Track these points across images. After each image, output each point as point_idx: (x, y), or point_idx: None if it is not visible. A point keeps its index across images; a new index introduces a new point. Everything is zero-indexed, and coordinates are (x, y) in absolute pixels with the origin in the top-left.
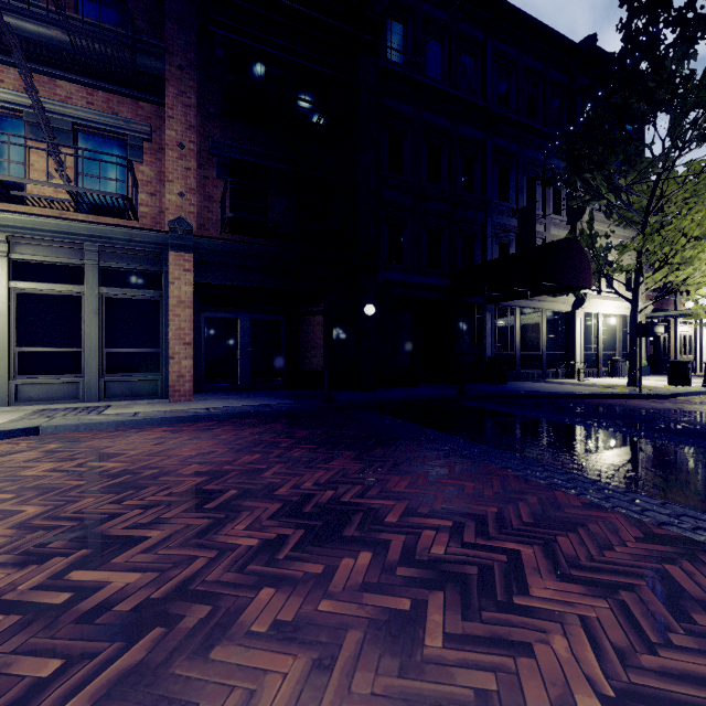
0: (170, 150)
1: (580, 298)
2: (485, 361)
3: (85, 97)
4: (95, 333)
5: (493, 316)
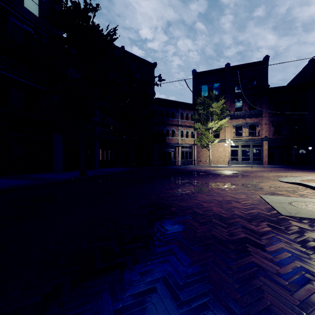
0: (263, 125)
1: None
2: None
3: (250, 120)
4: (251, 155)
5: None
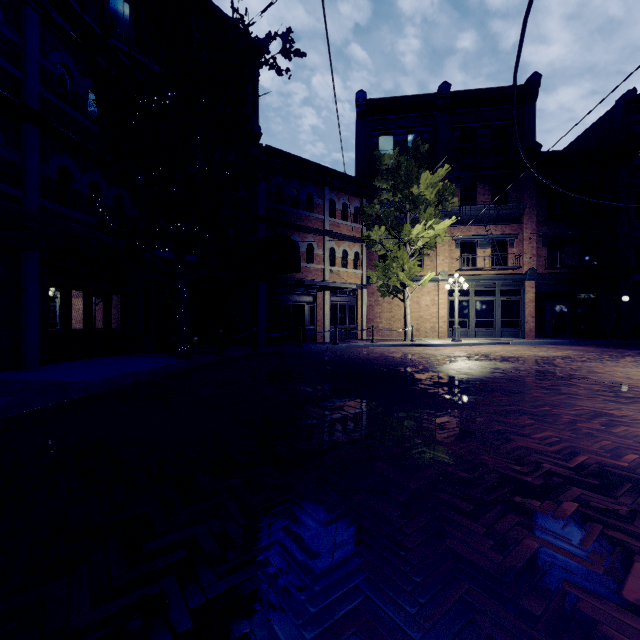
0: (525, 241)
1: None
2: None
3: (494, 229)
4: (499, 313)
5: None
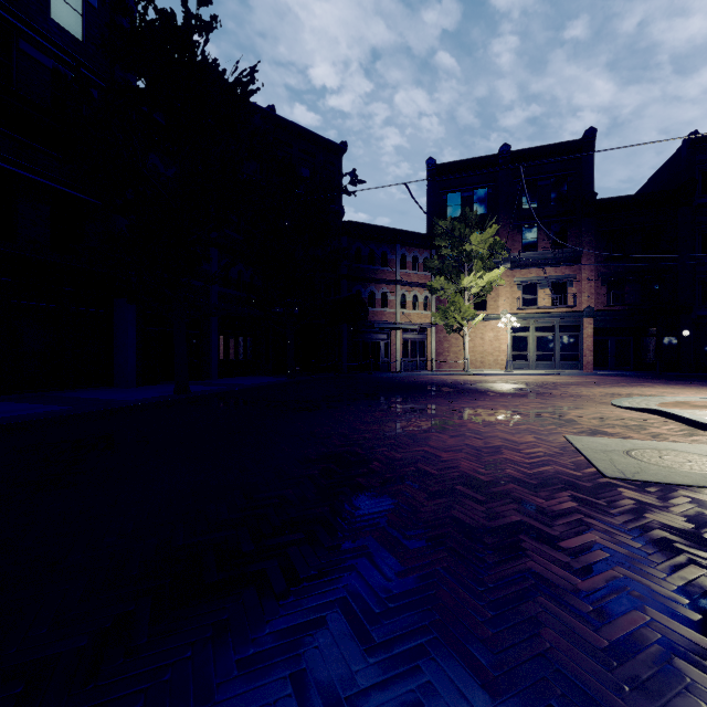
0: (583, 281)
1: None
2: None
3: (554, 271)
4: (558, 348)
5: None
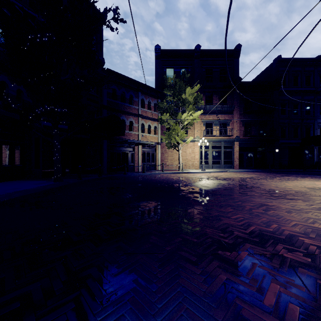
0: (234, 123)
1: None
2: (314, 163)
3: (220, 117)
4: (223, 157)
5: (317, 149)
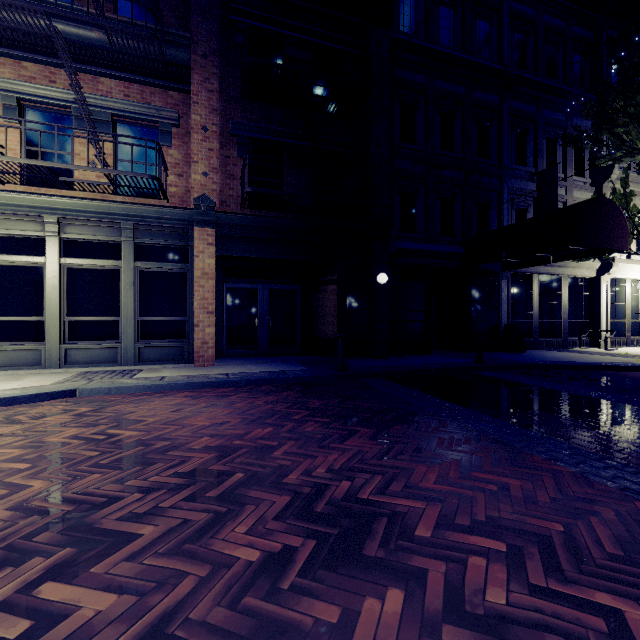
0: (195, 133)
1: (607, 263)
2: (501, 329)
3: (122, 91)
4: (130, 303)
5: (510, 283)
